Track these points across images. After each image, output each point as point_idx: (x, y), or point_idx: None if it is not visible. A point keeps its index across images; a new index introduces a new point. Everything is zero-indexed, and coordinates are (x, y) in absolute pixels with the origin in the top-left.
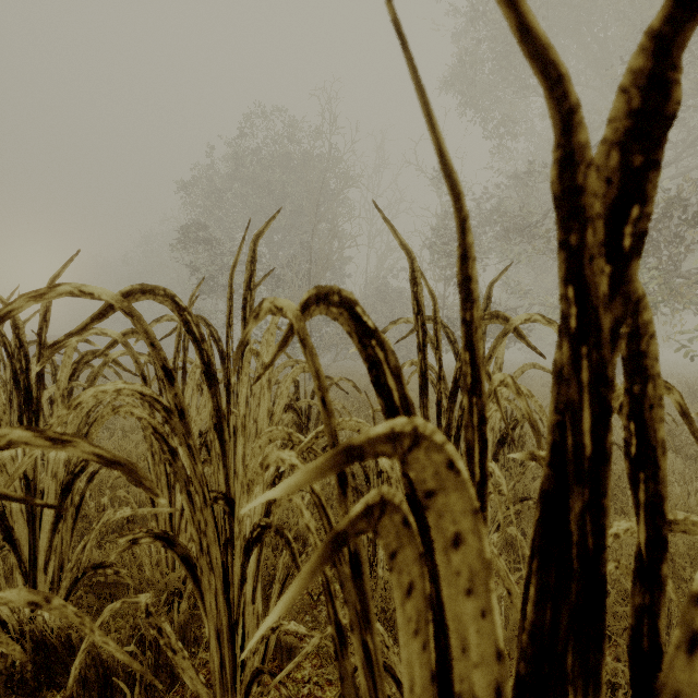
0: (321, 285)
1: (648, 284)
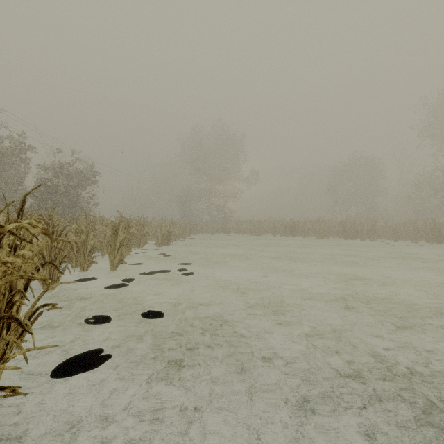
0: (358, 219)
1: None
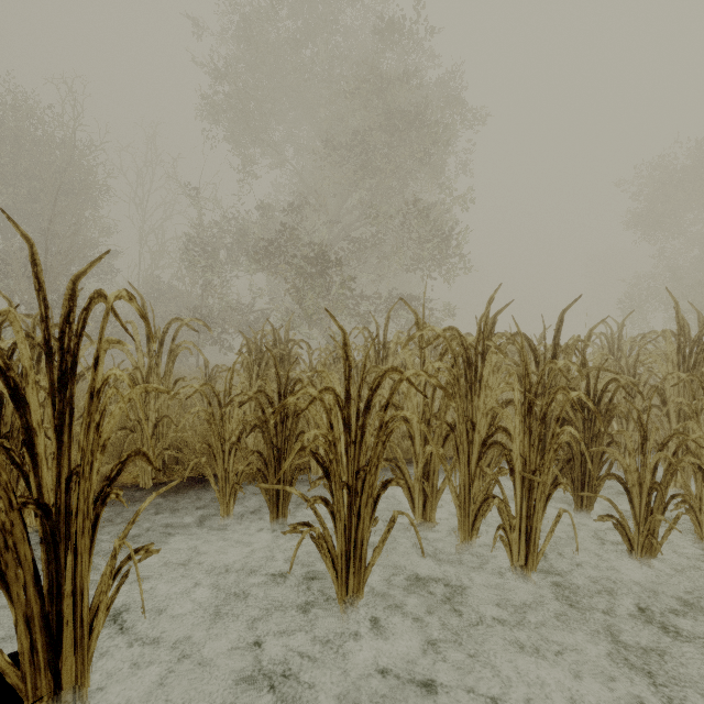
0: None
1: (308, 302)
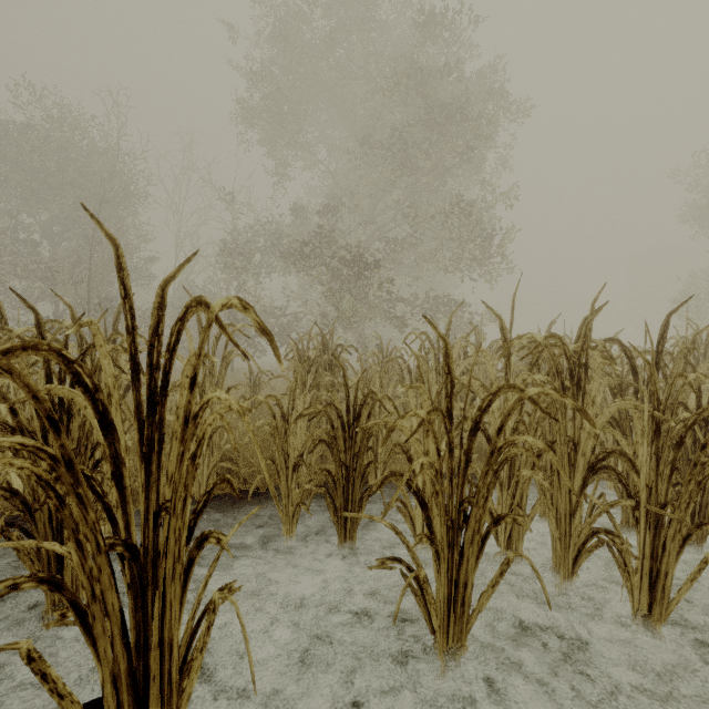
0: None
1: (345, 305)
